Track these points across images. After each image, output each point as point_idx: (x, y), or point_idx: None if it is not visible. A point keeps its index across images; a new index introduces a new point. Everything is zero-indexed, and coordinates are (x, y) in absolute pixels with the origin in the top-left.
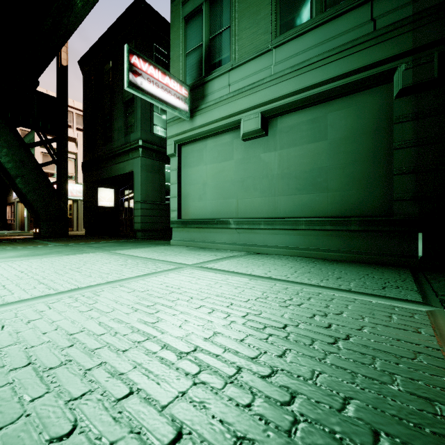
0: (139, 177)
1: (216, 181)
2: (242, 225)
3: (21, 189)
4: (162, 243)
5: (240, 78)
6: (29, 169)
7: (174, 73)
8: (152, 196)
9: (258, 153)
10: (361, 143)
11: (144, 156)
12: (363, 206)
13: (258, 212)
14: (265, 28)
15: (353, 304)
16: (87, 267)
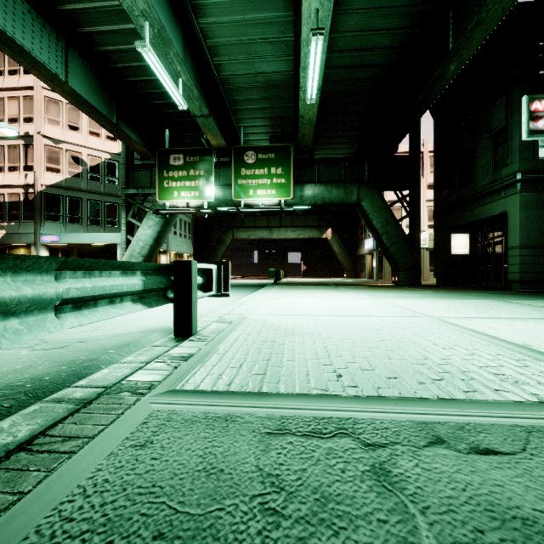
0: (516, 218)
1: None
2: None
3: (385, 244)
4: None
5: None
6: (391, 226)
7: None
8: (536, 239)
9: None
10: None
11: (523, 192)
12: None
13: None
14: None
15: None
16: (499, 308)
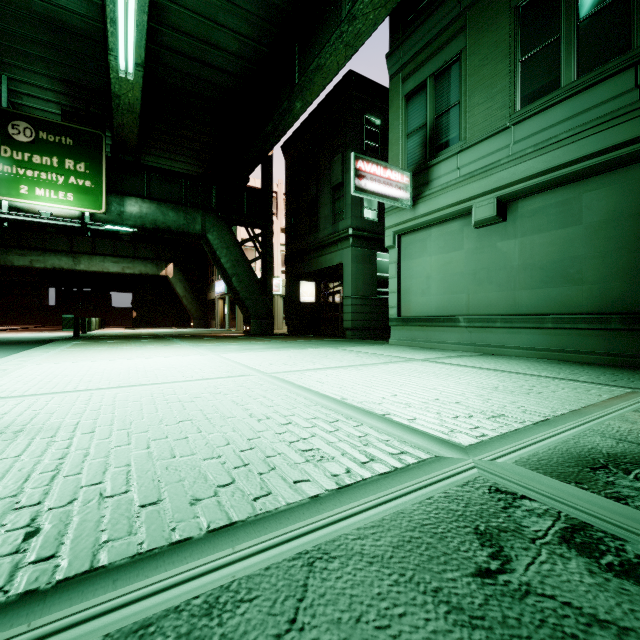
0: (349, 270)
1: (442, 274)
2: (473, 323)
3: (236, 287)
4: (378, 343)
5: (471, 161)
6: (242, 267)
7: (392, 157)
8: (363, 290)
9: (493, 241)
10: (627, 227)
11: (354, 246)
12: (629, 301)
13: (493, 308)
14: (502, 102)
15: (564, 385)
16: (332, 356)
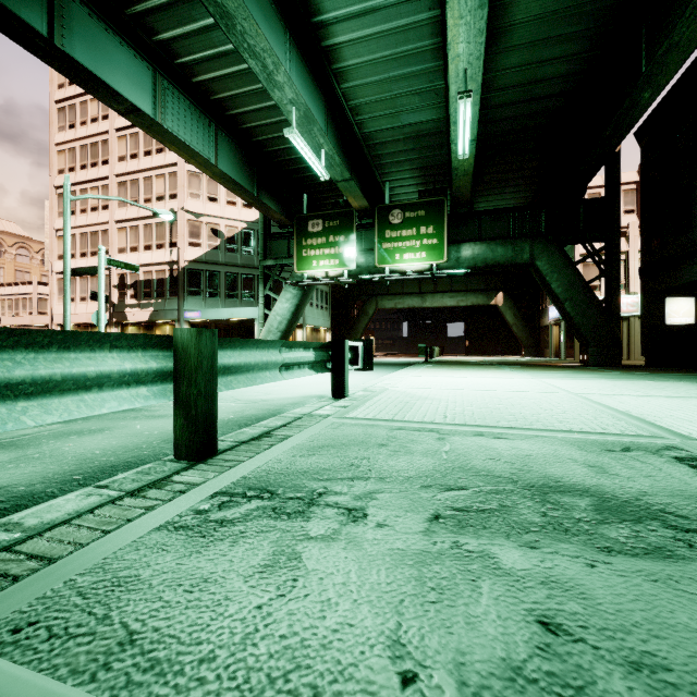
0: None
1: None
2: None
3: (569, 313)
4: None
5: None
6: (577, 290)
7: None
8: None
9: None
10: None
11: None
12: None
13: None
14: None
15: None
16: (671, 389)
